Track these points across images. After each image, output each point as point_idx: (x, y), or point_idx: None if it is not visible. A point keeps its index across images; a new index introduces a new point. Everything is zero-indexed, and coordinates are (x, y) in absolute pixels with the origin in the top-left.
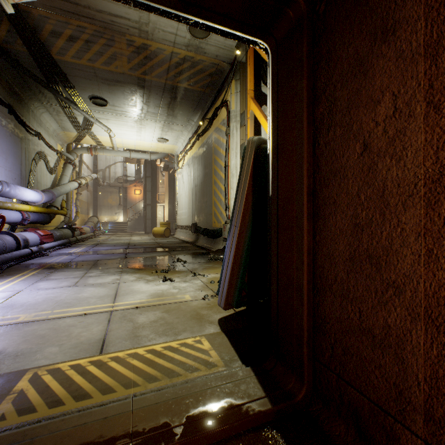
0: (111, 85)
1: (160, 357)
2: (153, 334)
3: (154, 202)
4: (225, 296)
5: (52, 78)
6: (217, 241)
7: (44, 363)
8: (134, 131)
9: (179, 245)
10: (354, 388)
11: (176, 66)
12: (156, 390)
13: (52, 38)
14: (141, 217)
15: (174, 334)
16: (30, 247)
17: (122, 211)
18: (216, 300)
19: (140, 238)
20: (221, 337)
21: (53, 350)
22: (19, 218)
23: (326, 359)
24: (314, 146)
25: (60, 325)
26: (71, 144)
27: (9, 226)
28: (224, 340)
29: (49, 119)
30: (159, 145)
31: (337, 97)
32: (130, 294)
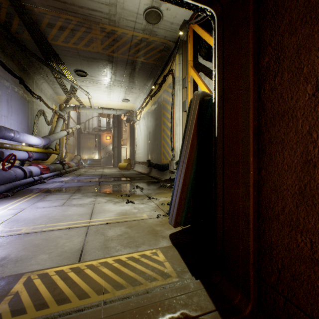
0: (89, 61)
1: (125, 267)
2: (119, 246)
3: (119, 145)
4: (175, 217)
5: (49, 58)
6: (165, 173)
7: (37, 268)
8: (105, 94)
9: (137, 176)
10: (305, 313)
11: (135, 45)
12: (122, 298)
13: (48, 28)
14: (110, 156)
15: (136, 246)
16: (33, 176)
17: (97, 151)
18: (167, 219)
19: (109, 171)
20: (172, 250)
21: (43, 257)
22: (26, 156)
23: (272, 281)
24: (259, 92)
25: (51, 236)
26: (62, 104)
27: (20, 162)
28: (175, 253)
29: (47, 87)
30: (123, 104)
31: (285, 45)
32: (102, 213)
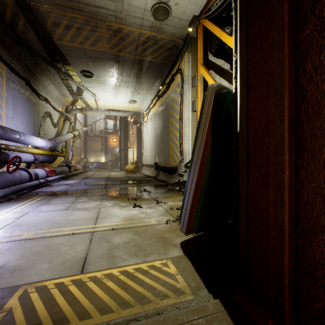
0: (95, 61)
1: (132, 280)
2: (126, 255)
3: (126, 147)
4: (186, 223)
5: (54, 58)
6: (173, 176)
7: (35, 279)
8: (112, 96)
9: (145, 179)
10: None
11: (142, 44)
12: (128, 319)
13: (54, 28)
14: (117, 159)
15: (144, 256)
16: (39, 179)
17: (103, 154)
18: (177, 225)
19: (116, 174)
20: (185, 261)
21: (43, 267)
22: (32, 159)
23: (316, 309)
24: (297, 73)
25: (52, 242)
26: (69, 106)
27: (26, 164)
28: (188, 264)
29: (53, 88)
30: (130, 105)
31: None
32: (108, 217)
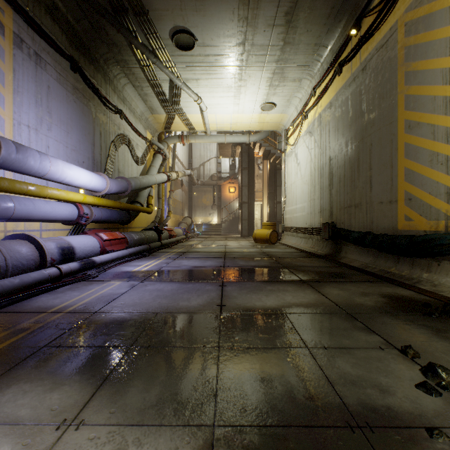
0: None
1: None
2: None
3: (250, 199)
4: None
5: (117, 1)
6: (424, 264)
7: None
8: (230, 97)
9: (312, 264)
10: None
11: None
12: None
13: None
14: (235, 218)
15: None
16: (78, 259)
17: (215, 211)
18: None
19: (237, 244)
20: None
21: None
22: (71, 214)
23: None
24: None
25: None
26: (163, 134)
27: (72, 226)
28: None
29: (133, 95)
30: (261, 118)
31: None
32: None
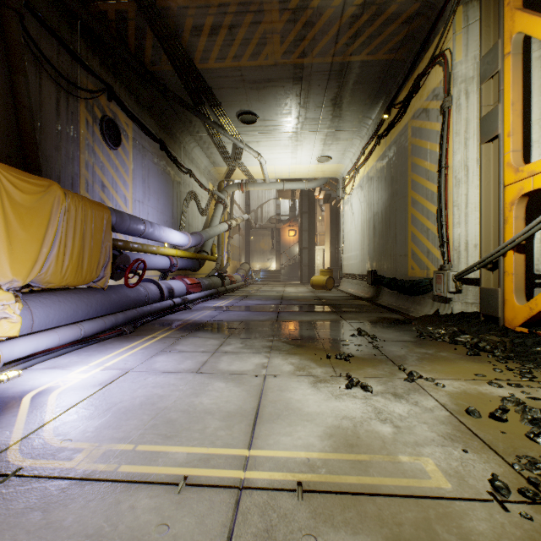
0: (260, 88)
1: None
2: None
3: (311, 244)
4: None
5: (198, 99)
6: (418, 300)
7: None
8: (288, 153)
9: (351, 303)
10: None
11: (350, 24)
12: None
13: (193, 39)
14: (296, 264)
15: None
16: (175, 297)
17: (274, 256)
18: None
19: (295, 290)
20: None
21: None
22: (167, 264)
23: None
24: None
25: (119, 522)
26: (223, 182)
27: (161, 273)
28: None
29: (199, 154)
30: (319, 168)
31: None
32: (283, 419)
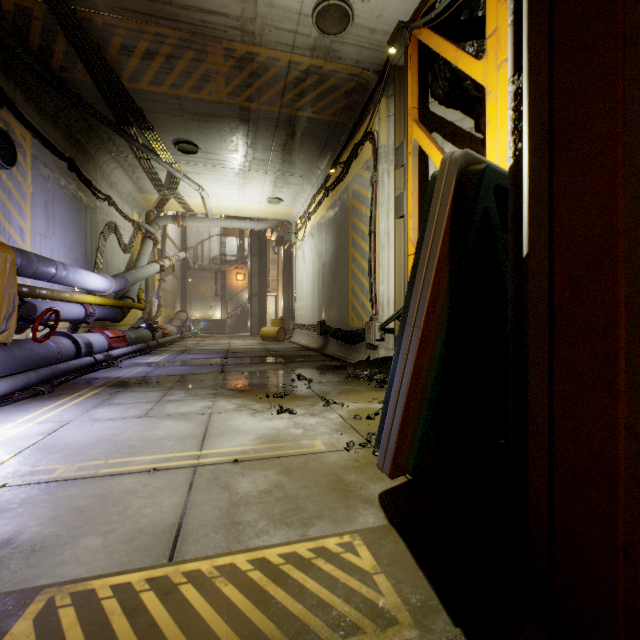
0: (203, 121)
1: (279, 583)
2: (263, 521)
3: (262, 291)
4: (392, 454)
5: (124, 118)
6: (356, 348)
7: (73, 573)
8: (235, 189)
9: (299, 354)
10: None
11: (295, 84)
12: None
13: (122, 57)
14: (245, 313)
15: (302, 524)
16: (94, 354)
17: (218, 303)
18: (369, 454)
19: (243, 343)
20: (392, 540)
21: (92, 544)
22: (81, 314)
23: None
24: None
25: (113, 489)
26: (152, 211)
27: (70, 324)
28: (400, 548)
29: (122, 177)
30: (270, 208)
31: None
32: (226, 435)
